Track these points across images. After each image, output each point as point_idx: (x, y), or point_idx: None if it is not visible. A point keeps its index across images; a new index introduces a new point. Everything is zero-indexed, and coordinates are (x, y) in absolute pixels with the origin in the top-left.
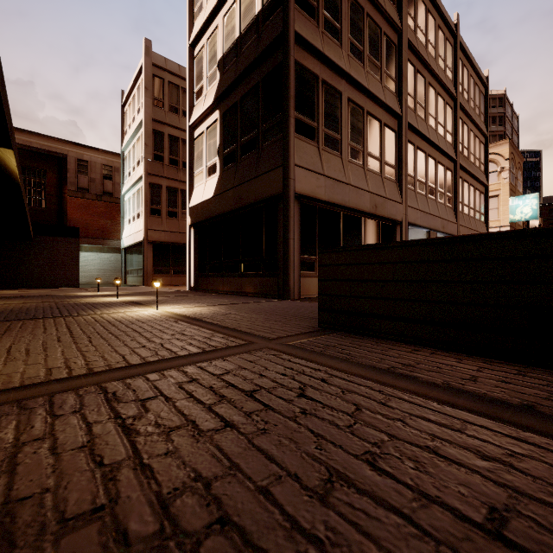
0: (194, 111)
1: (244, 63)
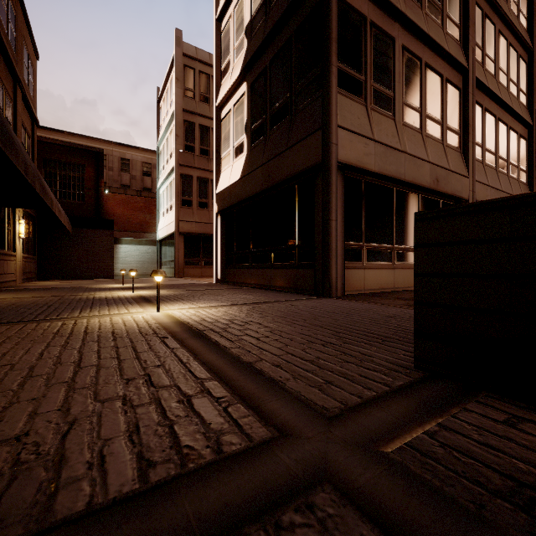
0: (221, 90)
1: (274, 17)
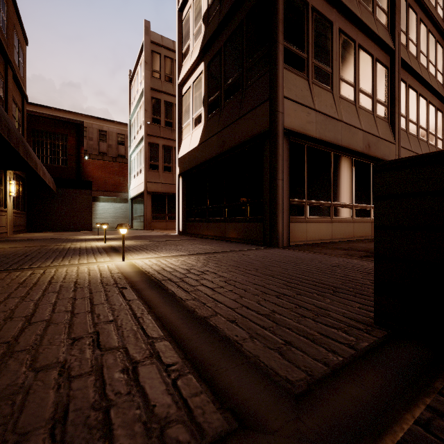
0: (182, 69)
1: (228, 4)
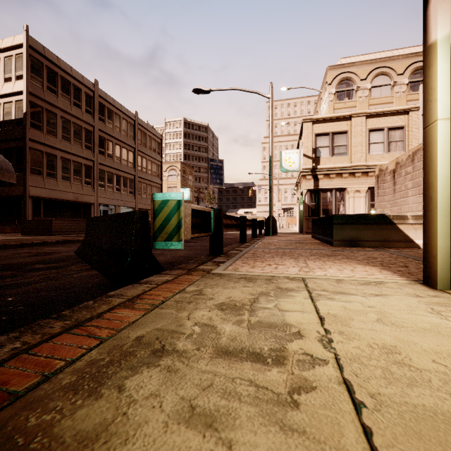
0: None
1: (6, 136)
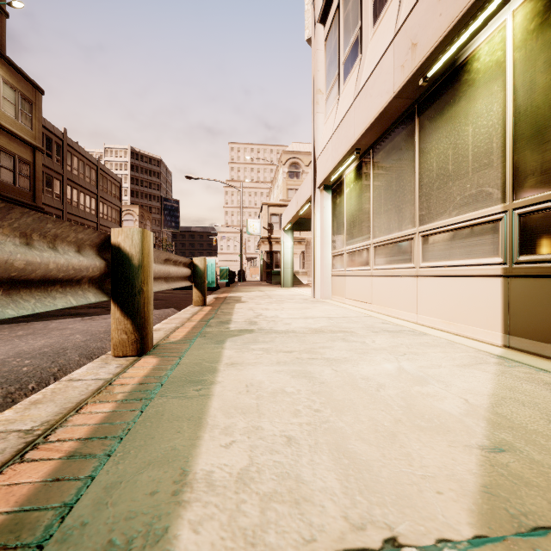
0: None
1: None
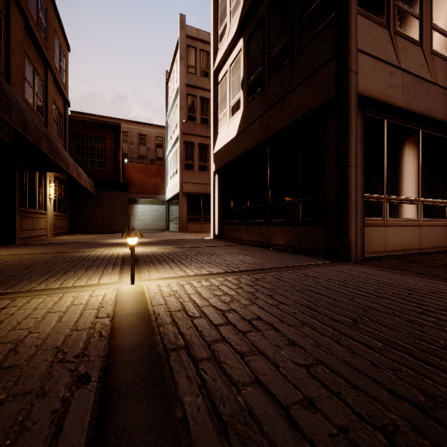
0: (218, 54)
1: None
